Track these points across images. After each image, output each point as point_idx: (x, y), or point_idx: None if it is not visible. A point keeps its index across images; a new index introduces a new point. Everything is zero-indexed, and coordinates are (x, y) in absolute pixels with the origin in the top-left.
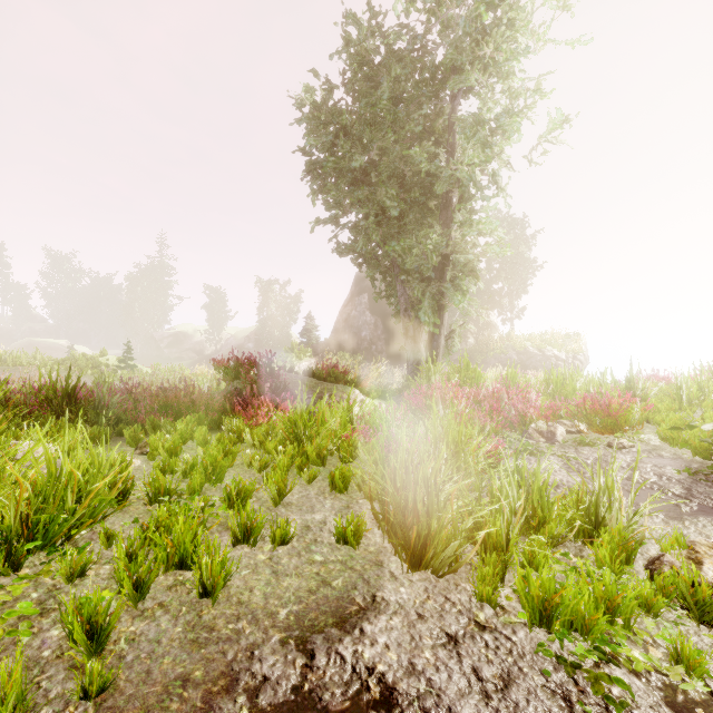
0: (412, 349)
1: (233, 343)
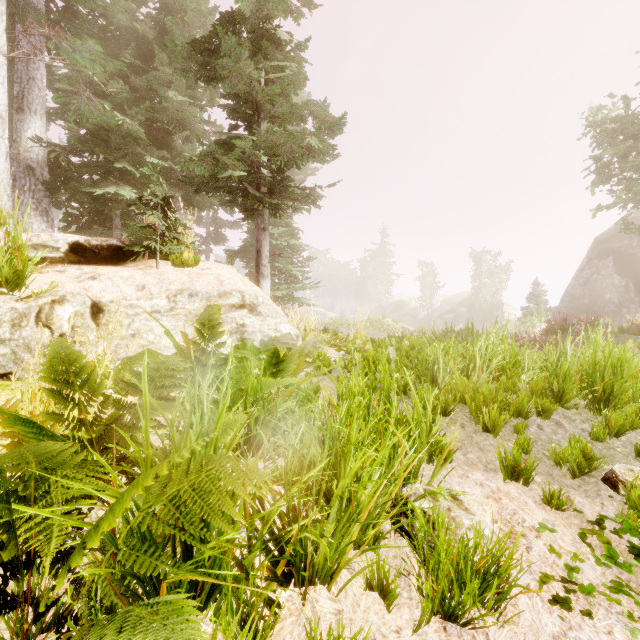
0: None
1: (446, 308)
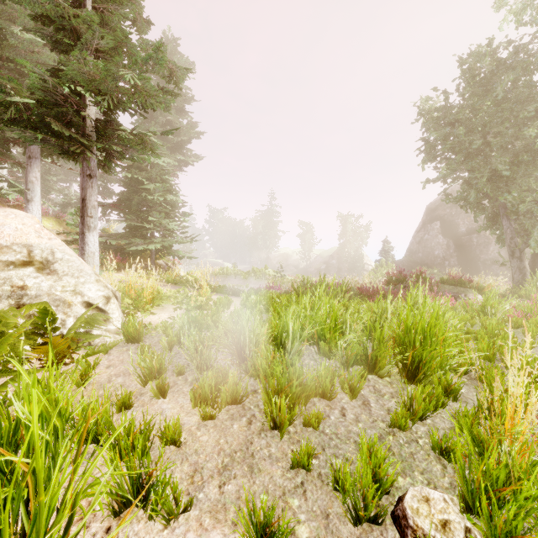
0: (518, 266)
1: (320, 260)
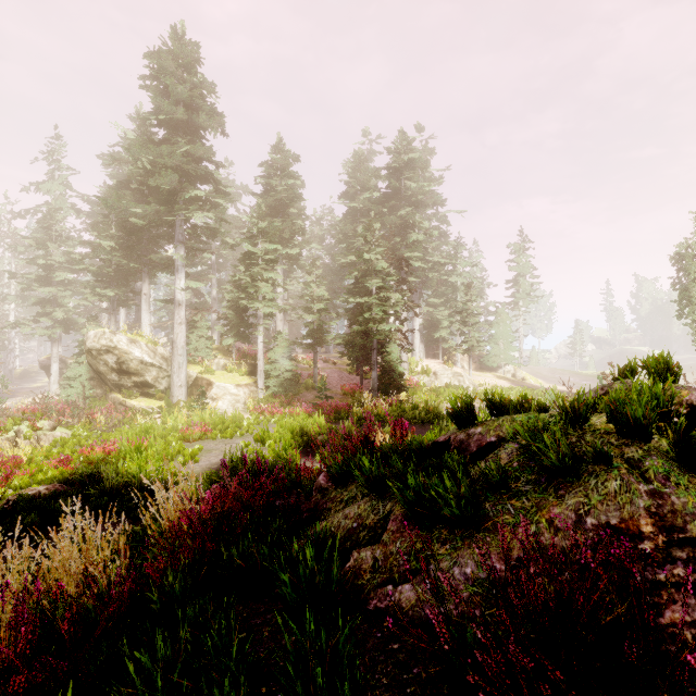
0: None
1: None
